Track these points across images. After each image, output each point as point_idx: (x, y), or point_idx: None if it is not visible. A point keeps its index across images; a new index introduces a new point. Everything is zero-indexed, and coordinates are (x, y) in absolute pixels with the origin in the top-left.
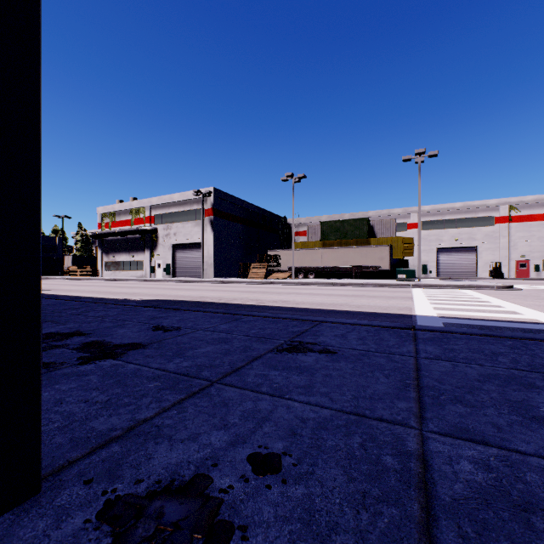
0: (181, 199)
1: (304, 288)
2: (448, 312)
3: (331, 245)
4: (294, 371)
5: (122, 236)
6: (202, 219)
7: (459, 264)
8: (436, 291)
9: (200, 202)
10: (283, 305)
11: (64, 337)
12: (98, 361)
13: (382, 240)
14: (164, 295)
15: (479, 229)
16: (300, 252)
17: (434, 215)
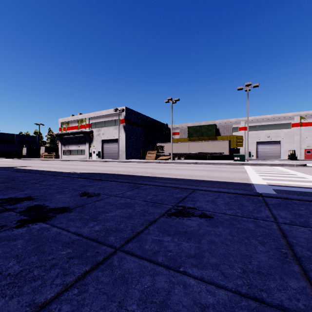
0: (106, 113)
1: (179, 165)
2: (273, 181)
3: (194, 140)
4: (183, 237)
5: (73, 135)
6: (119, 125)
7: (270, 151)
8: (259, 168)
9: (117, 115)
10: (167, 176)
11: (17, 201)
12: (31, 224)
13: (224, 137)
14: (95, 170)
15: (282, 130)
16: (176, 144)
17: (255, 122)
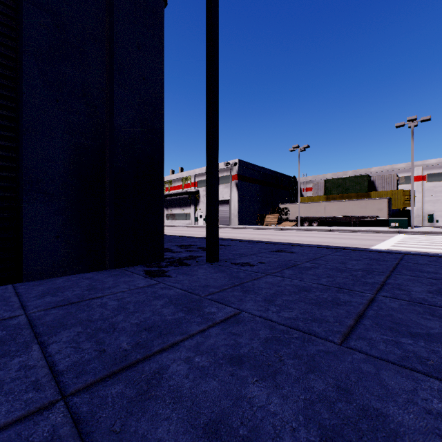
0: None
1: (305, 233)
2: (397, 248)
3: (334, 198)
4: (275, 255)
5: (177, 196)
6: (230, 183)
7: None
8: (417, 237)
9: (228, 170)
10: (284, 241)
11: (188, 246)
12: None
13: (381, 193)
14: None
15: None
16: (306, 205)
17: (441, 167)
